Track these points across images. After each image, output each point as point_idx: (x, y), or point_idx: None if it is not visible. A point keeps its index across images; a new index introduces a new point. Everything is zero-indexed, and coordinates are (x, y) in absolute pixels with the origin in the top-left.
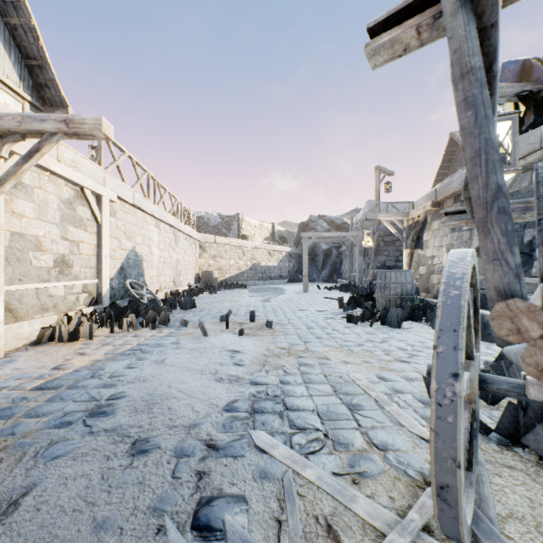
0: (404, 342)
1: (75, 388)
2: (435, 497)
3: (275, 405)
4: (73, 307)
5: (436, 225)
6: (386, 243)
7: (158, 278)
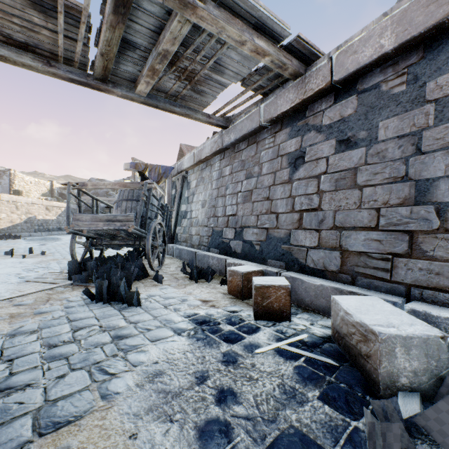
0: (115, 253)
1: None
2: (71, 257)
3: (44, 268)
4: None
5: None
6: None
7: None
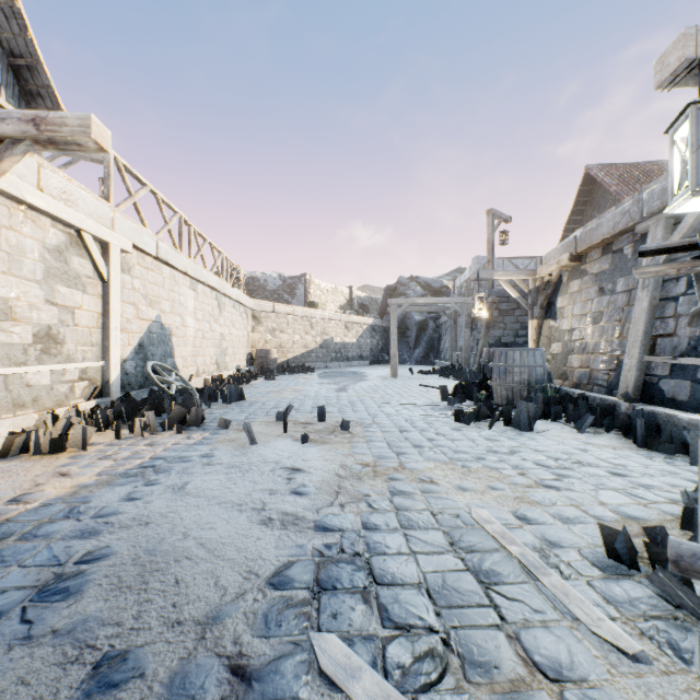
0: (542, 453)
1: (31, 538)
2: None
3: (355, 575)
4: (64, 401)
5: (576, 286)
6: (502, 313)
7: (194, 359)
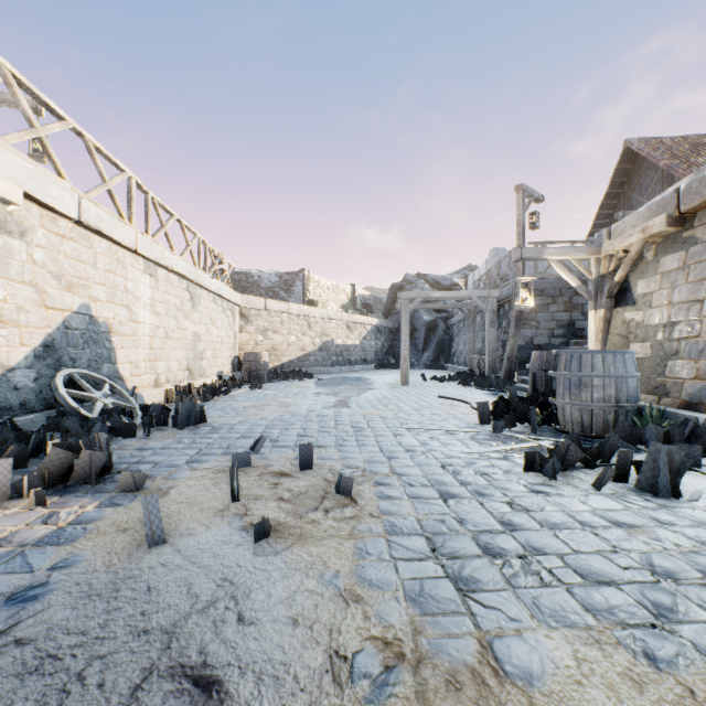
0: None
1: None
2: None
3: None
4: None
5: (674, 261)
6: (534, 308)
7: (151, 365)
